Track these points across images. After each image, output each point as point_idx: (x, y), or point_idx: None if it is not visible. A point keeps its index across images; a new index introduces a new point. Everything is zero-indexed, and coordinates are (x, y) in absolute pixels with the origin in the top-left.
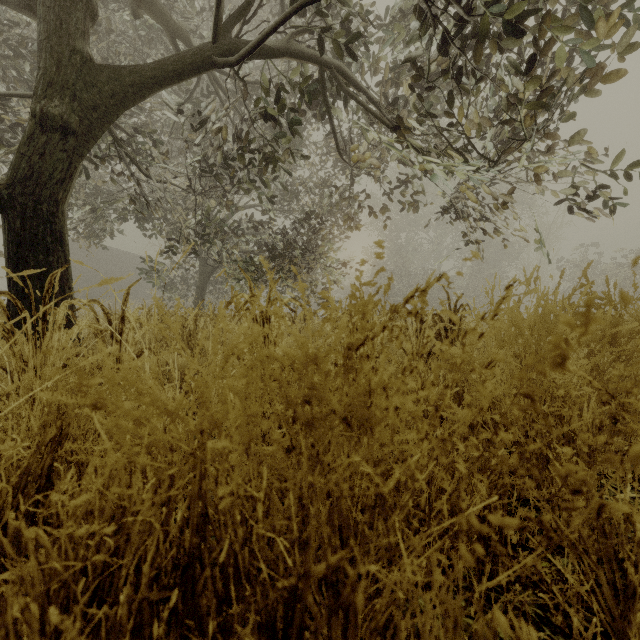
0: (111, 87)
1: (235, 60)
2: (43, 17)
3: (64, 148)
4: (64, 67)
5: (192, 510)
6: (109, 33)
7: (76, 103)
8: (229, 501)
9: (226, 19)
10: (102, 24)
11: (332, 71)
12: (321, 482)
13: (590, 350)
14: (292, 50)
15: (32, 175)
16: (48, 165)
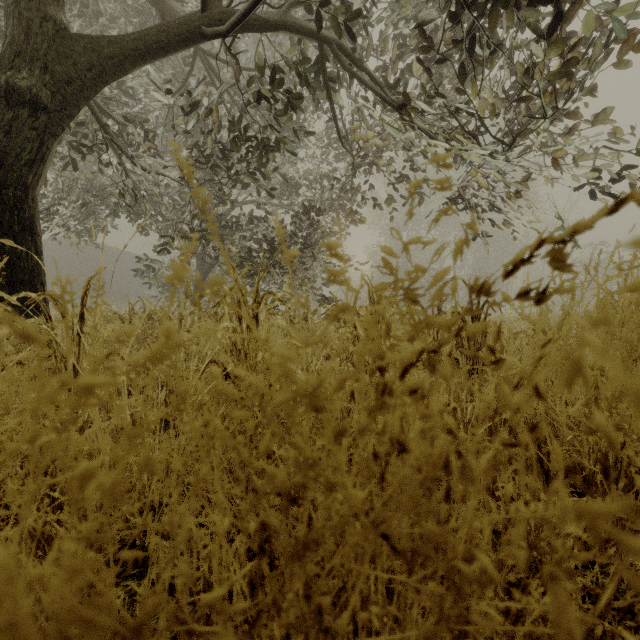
0: (88, 59)
1: (227, 30)
2: None
3: (33, 126)
4: (34, 35)
5: None
6: (98, 16)
7: (48, 76)
8: None
9: None
10: (91, 8)
11: (334, 49)
12: None
13: None
14: (290, 24)
15: None
16: (15, 144)
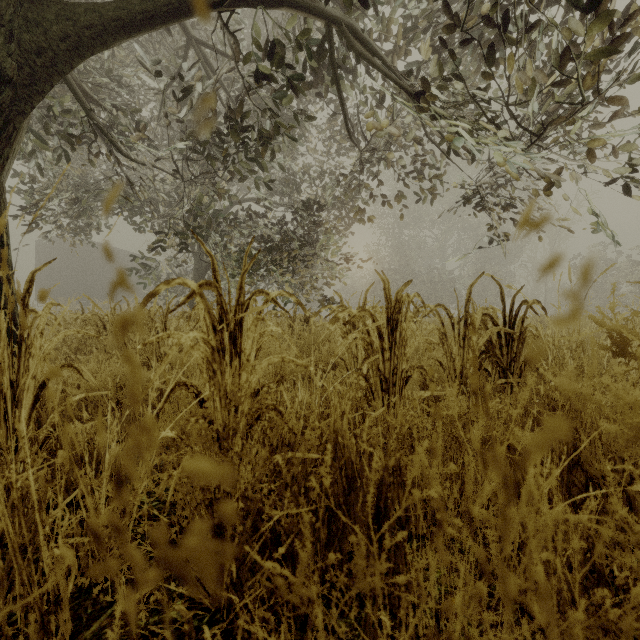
0: (61, 27)
1: None
2: None
3: None
4: None
5: None
6: None
7: (13, 45)
8: None
9: None
10: None
11: (338, 25)
12: None
13: None
14: None
15: None
16: None
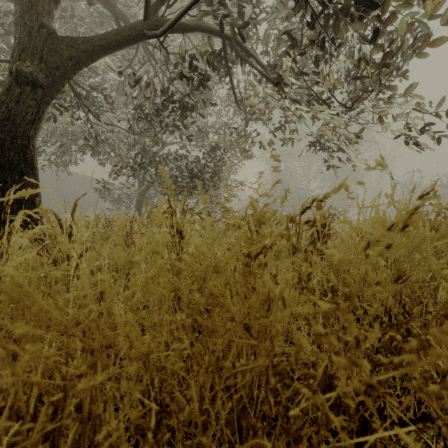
0: (69, 53)
1: (161, 33)
2: (18, 0)
3: (34, 97)
4: (34, 37)
5: (83, 433)
6: (72, 18)
7: (43, 64)
8: (114, 438)
9: (154, 3)
10: (67, 12)
11: (232, 43)
12: (221, 387)
13: (438, 250)
14: (203, 27)
15: (9, 117)
16: (22, 110)
